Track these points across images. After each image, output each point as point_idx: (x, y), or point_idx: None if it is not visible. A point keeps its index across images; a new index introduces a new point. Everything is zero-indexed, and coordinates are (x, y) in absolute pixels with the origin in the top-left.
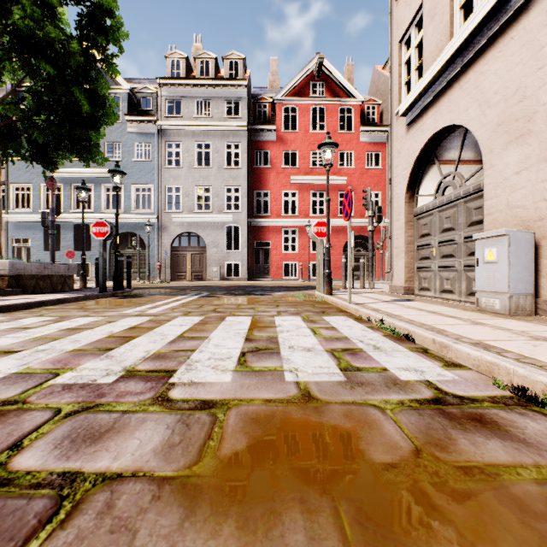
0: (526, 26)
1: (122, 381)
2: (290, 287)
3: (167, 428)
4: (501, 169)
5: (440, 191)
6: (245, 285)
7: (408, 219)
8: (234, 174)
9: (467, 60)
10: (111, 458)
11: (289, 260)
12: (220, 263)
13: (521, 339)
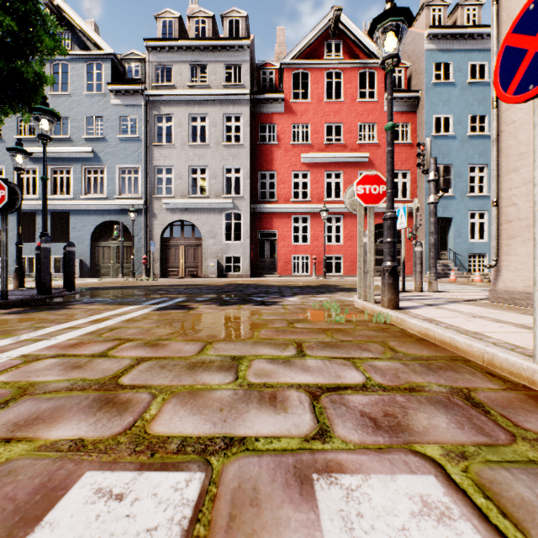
0: None
1: None
2: (304, 287)
3: None
4: None
5: None
6: (246, 283)
7: None
8: (234, 152)
9: None
10: None
11: (299, 253)
12: (218, 257)
13: None
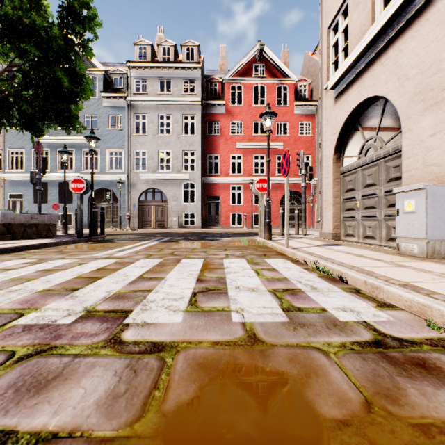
0: (440, 8)
1: (80, 322)
2: (236, 234)
3: (115, 375)
4: (417, 132)
5: (363, 153)
6: (199, 231)
7: (335, 176)
8: (190, 141)
9: (387, 40)
10: (51, 413)
11: (235, 211)
12: (179, 214)
13: (444, 281)
